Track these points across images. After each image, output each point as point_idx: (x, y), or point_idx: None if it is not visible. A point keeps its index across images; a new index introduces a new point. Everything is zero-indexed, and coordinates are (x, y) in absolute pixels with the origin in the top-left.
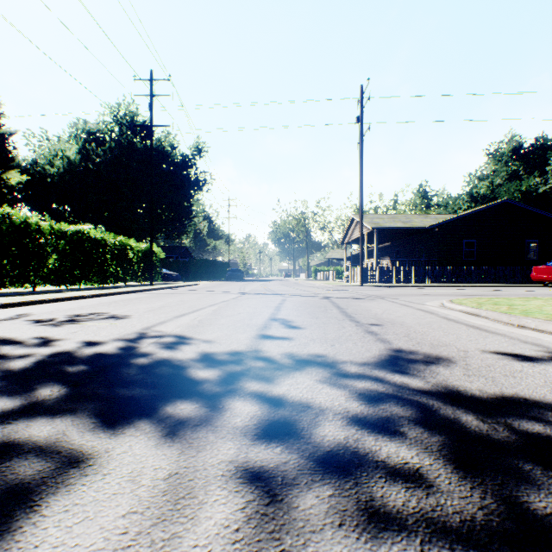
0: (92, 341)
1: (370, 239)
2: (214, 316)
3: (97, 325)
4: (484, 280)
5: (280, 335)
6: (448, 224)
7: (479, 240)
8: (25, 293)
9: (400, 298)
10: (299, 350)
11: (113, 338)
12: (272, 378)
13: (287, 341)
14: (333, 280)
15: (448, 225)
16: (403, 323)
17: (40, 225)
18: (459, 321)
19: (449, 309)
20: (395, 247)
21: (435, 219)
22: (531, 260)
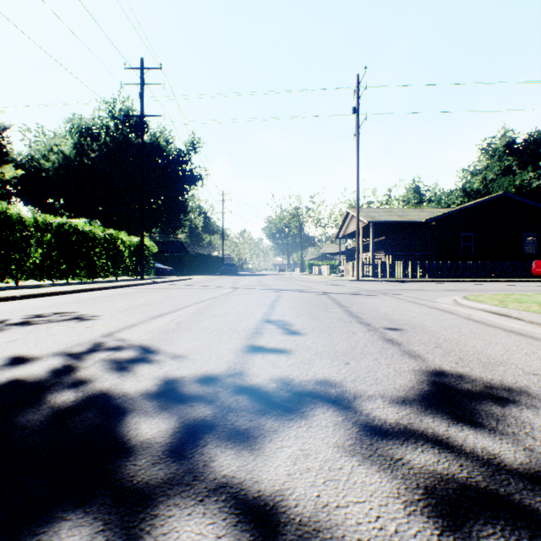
0: (21, 357)
1: (365, 233)
2: (197, 316)
3: (50, 330)
4: (482, 275)
5: (275, 345)
6: (445, 218)
7: (476, 234)
8: (1, 288)
9: (405, 294)
10: (302, 373)
11: (54, 351)
12: (261, 439)
13: (284, 357)
14: (327, 275)
15: (445, 219)
16: (424, 327)
17: (22, 217)
18: (489, 323)
19: (468, 307)
20: (390, 242)
21: (431, 213)
22: (529, 254)
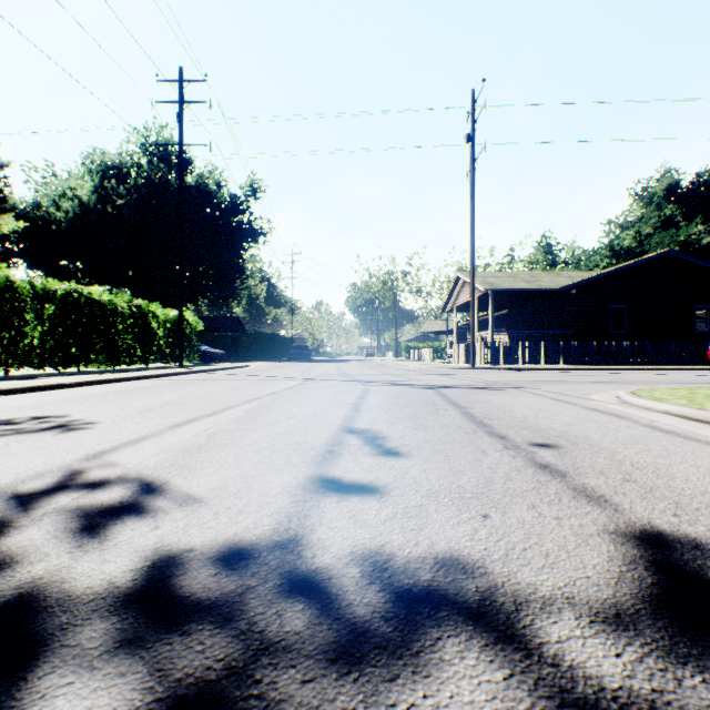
0: None
1: (481, 305)
2: (243, 423)
3: (8, 447)
4: (640, 361)
5: (360, 476)
6: (589, 284)
7: (630, 305)
8: None
9: (544, 388)
10: (408, 540)
11: None
12: None
13: (376, 502)
14: (430, 361)
15: (589, 286)
16: (590, 442)
17: (13, 281)
18: (687, 435)
19: (642, 408)
20: (514, 317)
21: (569, 278)
22: (702, 332)
